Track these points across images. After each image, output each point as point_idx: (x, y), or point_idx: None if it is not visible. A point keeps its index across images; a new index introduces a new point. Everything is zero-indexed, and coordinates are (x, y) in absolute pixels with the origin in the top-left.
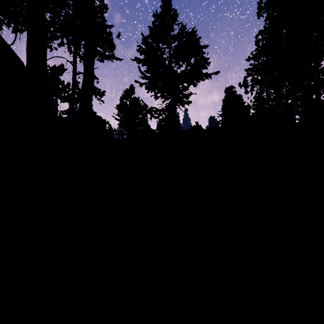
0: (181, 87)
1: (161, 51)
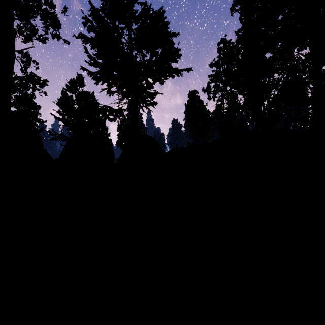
0: (145, 83)
1: (118, 32)
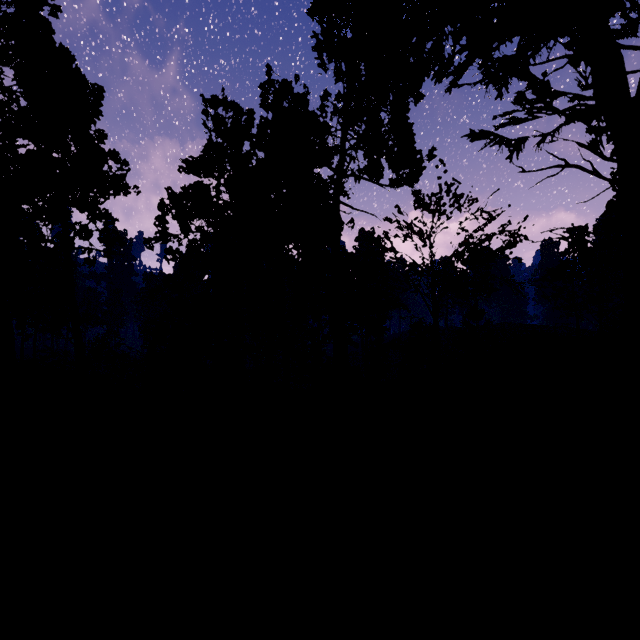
0: None
1: None
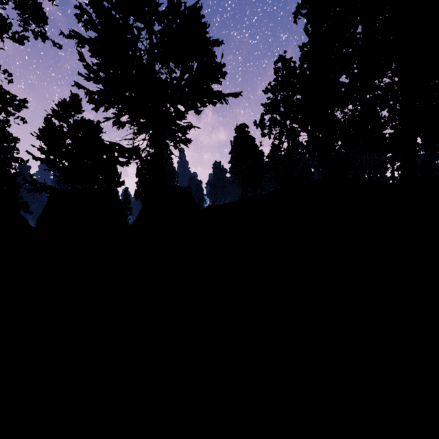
0: (174, 111)
1: (133, 34)
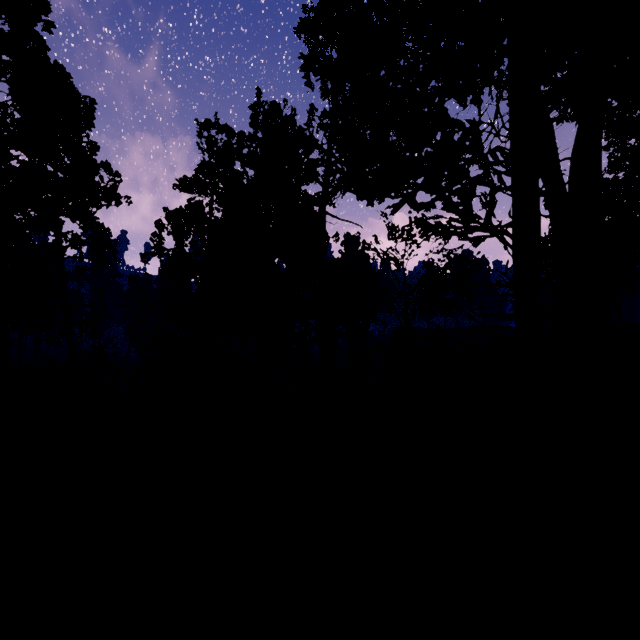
0: None
1: None
